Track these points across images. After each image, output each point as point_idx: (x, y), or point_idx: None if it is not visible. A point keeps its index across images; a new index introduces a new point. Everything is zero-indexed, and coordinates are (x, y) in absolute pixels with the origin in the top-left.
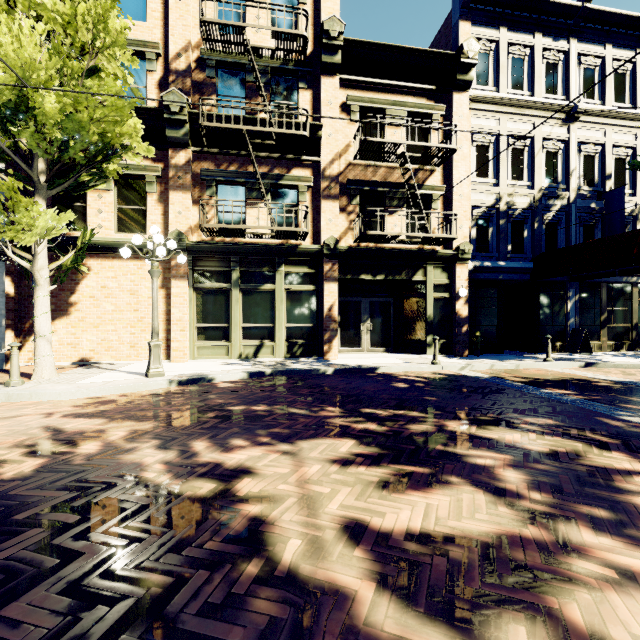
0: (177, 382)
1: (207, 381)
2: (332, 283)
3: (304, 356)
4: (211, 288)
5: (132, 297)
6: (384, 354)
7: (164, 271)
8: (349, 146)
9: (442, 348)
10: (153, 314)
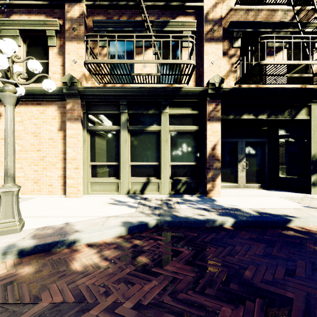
0: (16, 252)
1: (67, 244)
2: (215, 123)
3: (187, 193)
4: (103, 130)
5: (35, 138)
6: (262, 191)
7: (62, 115)
8: None
9: None
10: (5, 152)
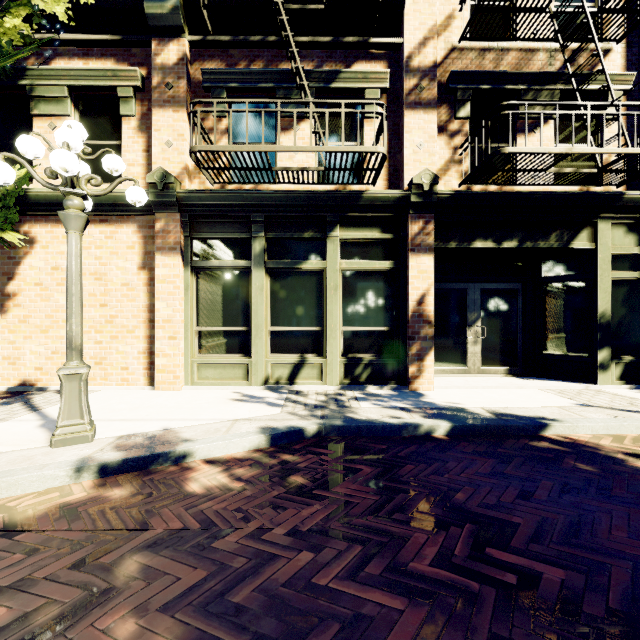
0: (96, 468)
1: (173, 460)
2: (424, 255)
3: (374, 383)
4: (220, 268)
5: (97, 284)
6: (511, 379)
7: (146, 241)
8: (452, 18)
9: (627, 372)
10: (67, 308)
